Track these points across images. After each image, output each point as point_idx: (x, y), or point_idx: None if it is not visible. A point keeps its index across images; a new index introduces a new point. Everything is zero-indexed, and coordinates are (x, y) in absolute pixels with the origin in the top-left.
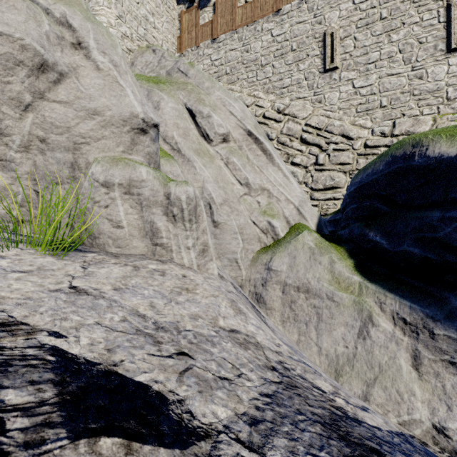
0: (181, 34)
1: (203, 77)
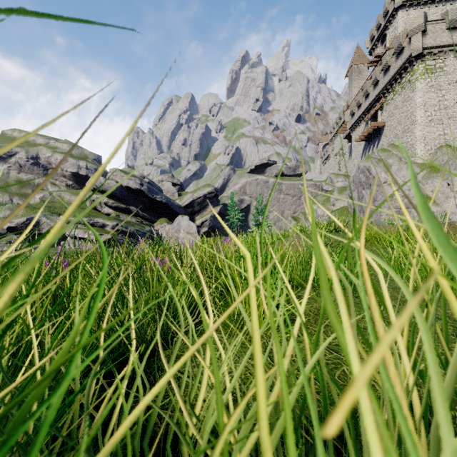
0: None
1: None
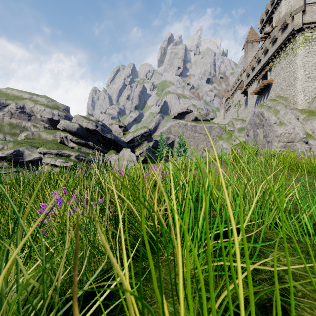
0: None
1: None
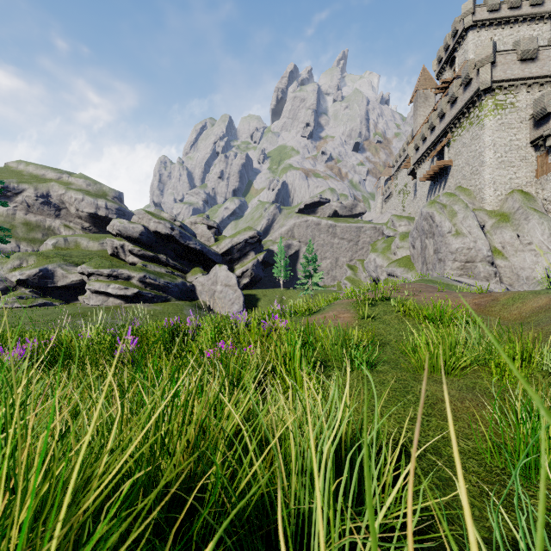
0: (536, 169)
1: (529, 214)
